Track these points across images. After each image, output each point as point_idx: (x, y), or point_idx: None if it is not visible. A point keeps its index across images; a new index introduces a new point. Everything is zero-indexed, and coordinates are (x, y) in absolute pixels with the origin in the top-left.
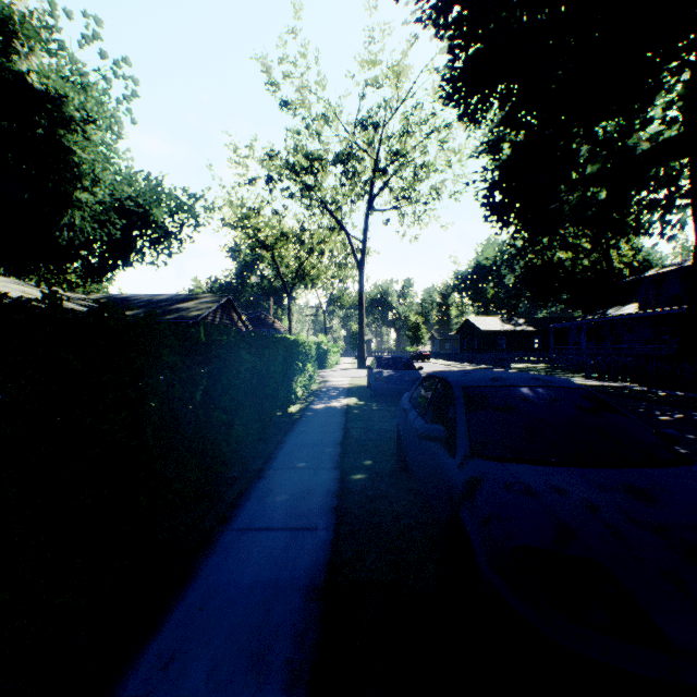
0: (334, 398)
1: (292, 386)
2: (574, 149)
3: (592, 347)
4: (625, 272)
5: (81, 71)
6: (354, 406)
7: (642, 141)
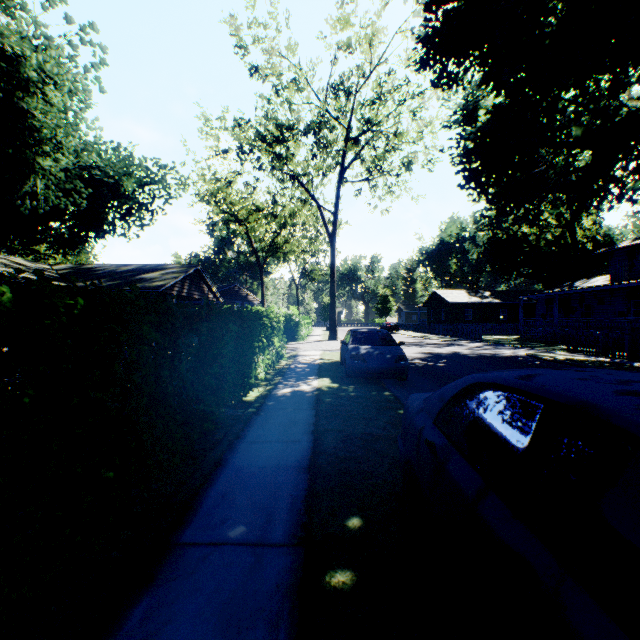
0: (304, 378)
1: (248, 369)
2: (562, 107)
3: (561, 319)
4: (589, 246)
5: (42, 32)
6: (327, 391)
7: (632, 99)
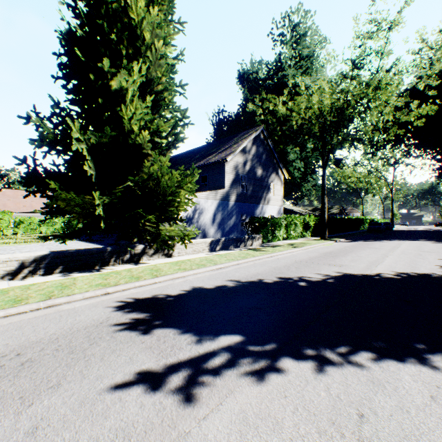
0: None
1: (360, 226)
2: None
3: None
4: None
5: None
6: None
7: None
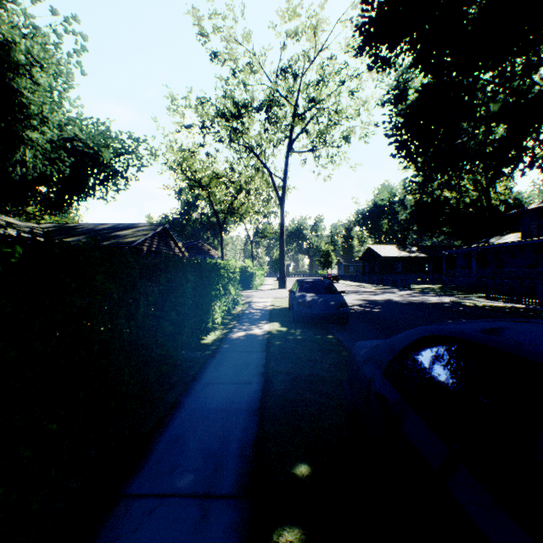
0: (256, 322)
1: (206, 315)
2: (482, 86)
3: (478, 271)
4: (501, 208)
5: (30, 22)
6: (276, 335)
7: (542, 79)
